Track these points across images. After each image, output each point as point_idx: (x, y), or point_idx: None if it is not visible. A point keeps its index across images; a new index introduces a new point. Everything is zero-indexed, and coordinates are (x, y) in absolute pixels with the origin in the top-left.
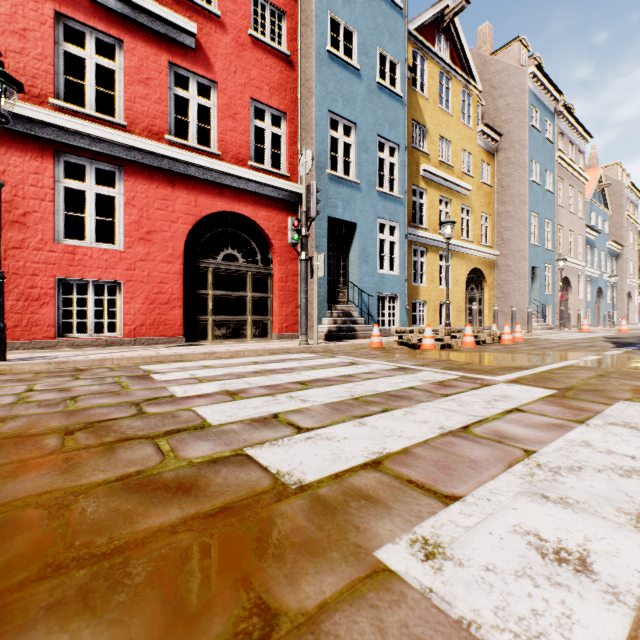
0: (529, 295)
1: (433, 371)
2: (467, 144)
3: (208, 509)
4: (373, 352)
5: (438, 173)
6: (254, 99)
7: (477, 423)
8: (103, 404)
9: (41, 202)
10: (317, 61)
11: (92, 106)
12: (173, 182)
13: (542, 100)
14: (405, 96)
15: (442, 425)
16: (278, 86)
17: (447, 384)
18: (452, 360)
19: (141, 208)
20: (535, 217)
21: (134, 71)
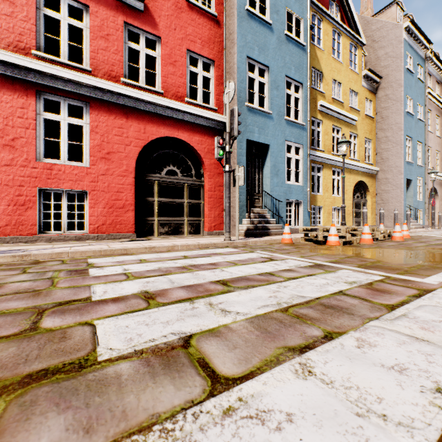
0: (404, 201)
1: (351, 269)
2: (354, 85)
3: None
4: (285, 247)
5: (331, 107)
6: (189, 50)
7: None
8: (7, 310)
9: (26, 130)
10: (238, 18)
11: (65, 56)
12: (127, 114)
13: (415, 48)
14: (307, 45)
15: (436, 381)
16: (208, 40)
17: (379, 288)
18: (361, 256)
19: (102, 134)
20: (409, 140)
21: (97, 29)
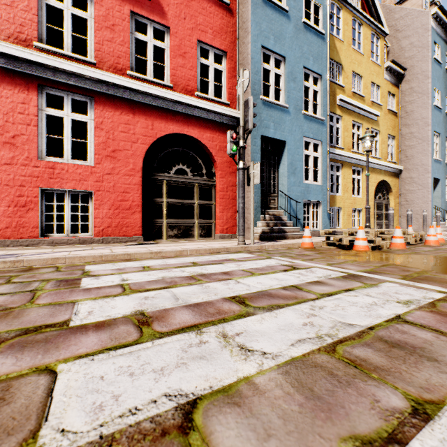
0: (432, 202)
1: (397, 282)
2: (376, 78)
3: None
4: (307, 253)
5: (352, 102)
6: (200, 41)
7: None
8: None
9: (27, 126)
10: (252, 4)
11: (69, 48)
12: (134, 109)
13: (443, 37)
14: (327, 33)
15: None
16: (220, 30)
17: None
18: (400, 265)
19: (108, 131)
20: (436, 136)
21: (102, 19)
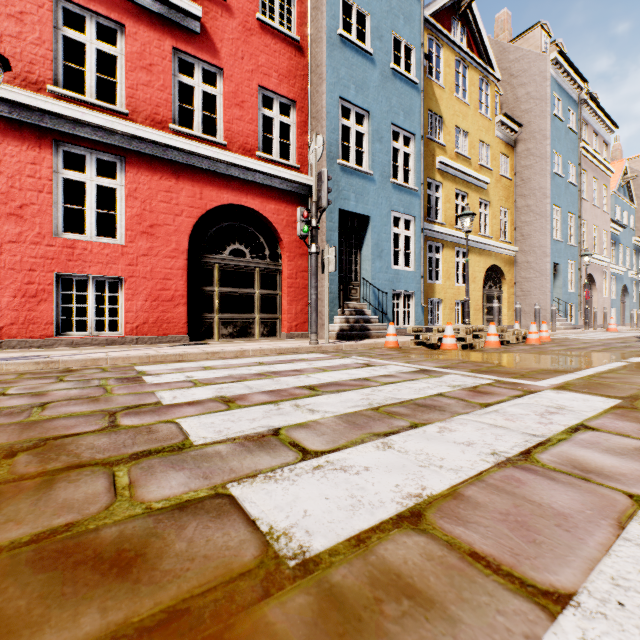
0: (551, 293)
1: (461, 374)
2: (485, 135)
3: (146, 614)
4: (389, 352)
5: (455, 165)
6: (262, 86)
7: (540, 446)
8: (73, 413)
9: (39, 194)
10: (328, 45)
11: (92, 93)
12: (177, 173)
13: (565, 88)
14: (421, 83)
15: (494, 449)
16: (287, 73)
17: (482, 390)
18: (479, 361)
19: (143, 200)
20: (557, 211)
21: (136, 57)
